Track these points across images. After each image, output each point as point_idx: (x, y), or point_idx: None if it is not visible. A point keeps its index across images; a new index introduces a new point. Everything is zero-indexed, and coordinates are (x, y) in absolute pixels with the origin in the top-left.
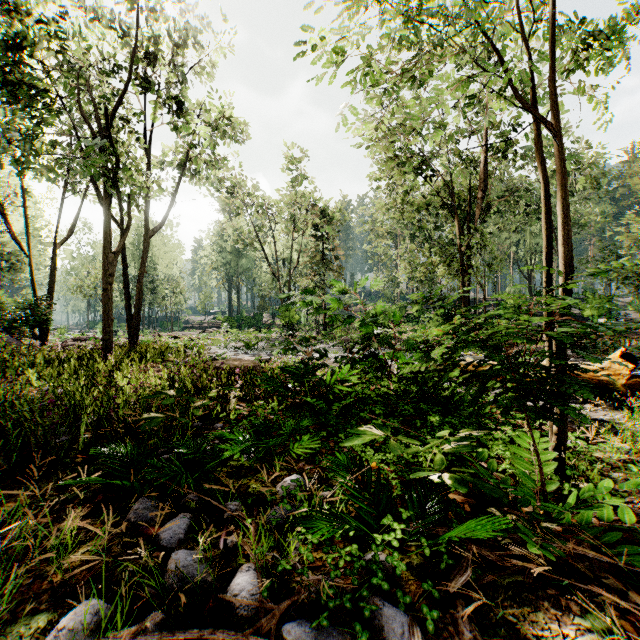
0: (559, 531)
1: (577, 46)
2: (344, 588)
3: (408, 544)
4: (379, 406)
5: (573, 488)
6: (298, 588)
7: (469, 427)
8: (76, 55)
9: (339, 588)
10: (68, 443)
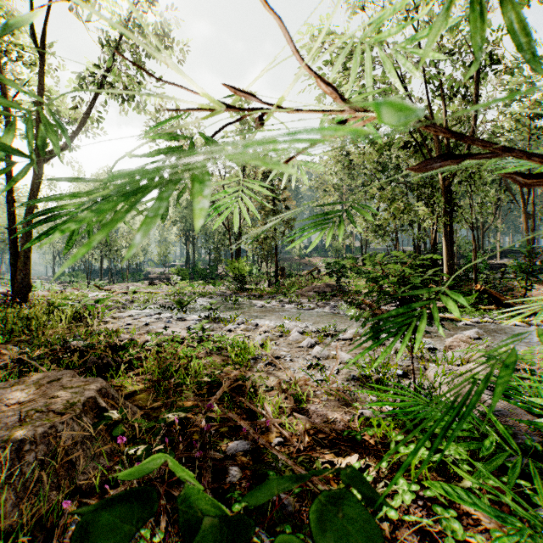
0: None
1: None
2: None
3: None
4: None
5: None
6: None
7: None
8: None
9: None
10: None
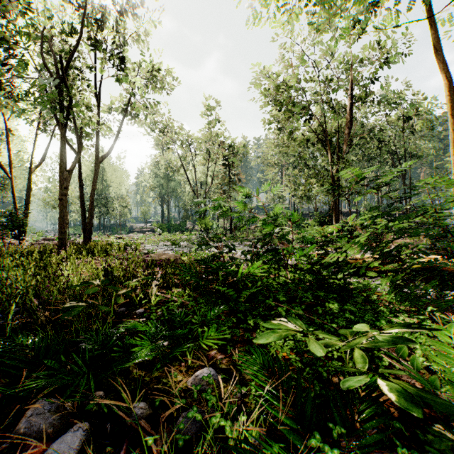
0: None
1: None
2: None
3: None
4: (282, 294)
5: None
6: None
7: (367, 314)
8: (42, 23)
9: None
10: None
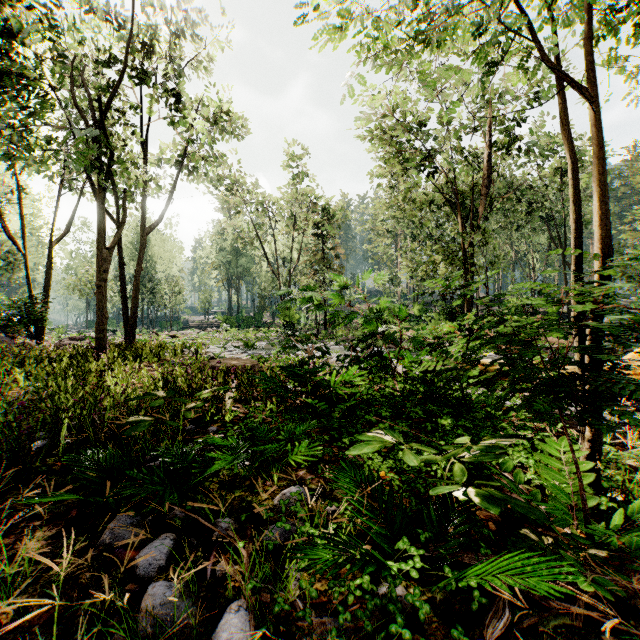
0: (604, 556)
1: (603, 15)
2: (355, 633)
3: (428, 573)
4: (385, 408)
5: (611, 503)
6: (299, 635)
7: (484, 431)
8: (71, 47)
9: (349, 633)
10: (46, 449)
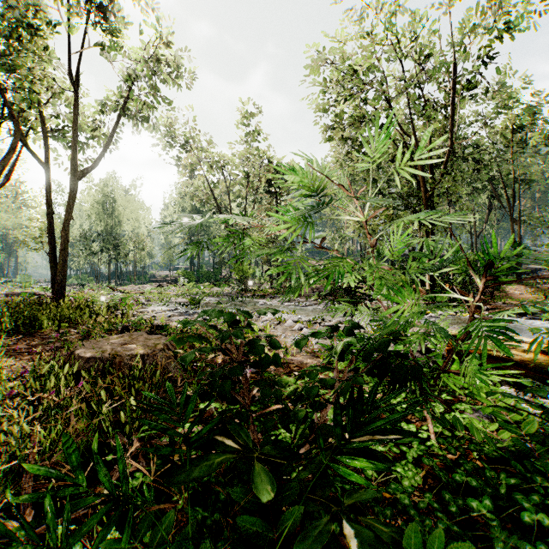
0: None
1: None
2: None
3: None
4: None
5: None
6: None
7: None
8: None
9: None
10: None
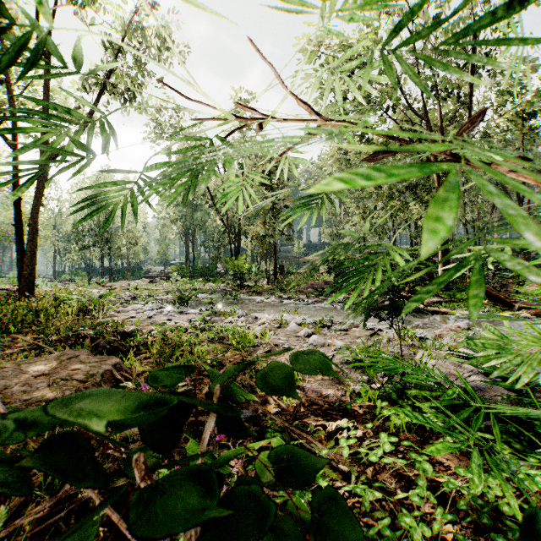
0: None
1: None
2: None
3: None
4: None
5: None
6: None
7: None
8: None
9: None
10: None
